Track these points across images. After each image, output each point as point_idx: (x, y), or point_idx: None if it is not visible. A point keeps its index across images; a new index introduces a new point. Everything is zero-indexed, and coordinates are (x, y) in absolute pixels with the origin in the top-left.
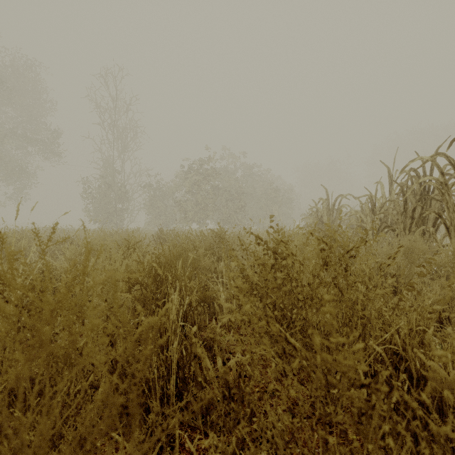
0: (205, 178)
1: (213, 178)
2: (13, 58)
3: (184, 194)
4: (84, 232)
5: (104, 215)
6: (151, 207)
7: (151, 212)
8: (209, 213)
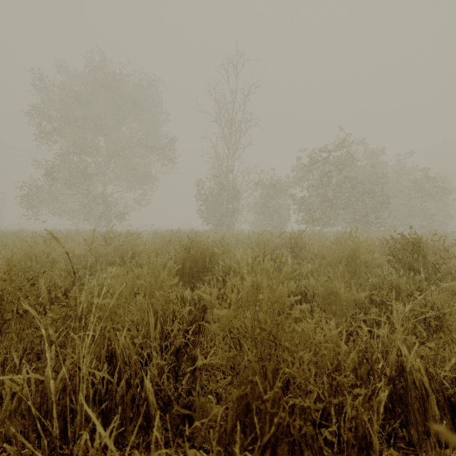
0: (336, 167)
1: (345, 167)
2: (140, 79)
3: (302, 190)
4: (226, 235)
5: (217, 216)
6: (262, 206)
7: (262, 212)
8: (339, 211)
